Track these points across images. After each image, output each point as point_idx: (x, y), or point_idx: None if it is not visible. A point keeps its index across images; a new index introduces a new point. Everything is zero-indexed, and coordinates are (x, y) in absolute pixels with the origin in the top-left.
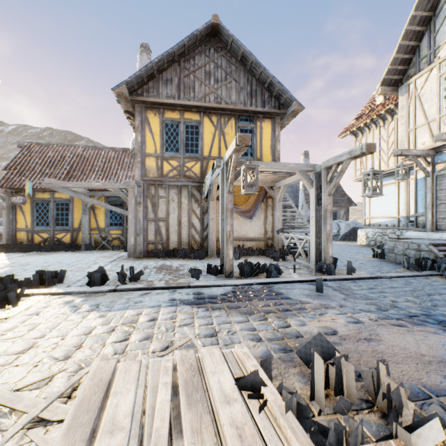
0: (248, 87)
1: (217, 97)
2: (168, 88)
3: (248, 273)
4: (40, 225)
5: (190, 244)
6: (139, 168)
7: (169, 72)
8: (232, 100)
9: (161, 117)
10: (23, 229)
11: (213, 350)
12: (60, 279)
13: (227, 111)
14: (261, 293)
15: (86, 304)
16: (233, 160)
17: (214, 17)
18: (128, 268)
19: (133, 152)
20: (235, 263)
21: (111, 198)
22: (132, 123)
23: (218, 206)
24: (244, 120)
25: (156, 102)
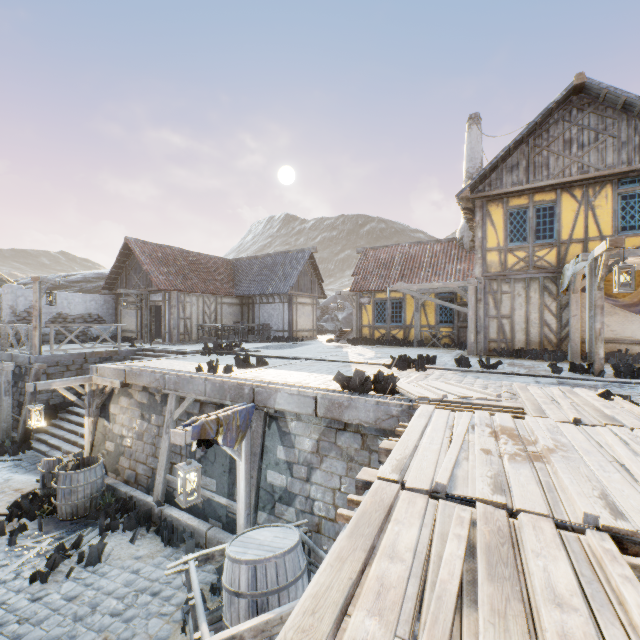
0: (635, 138)
1: (582, 166)
2: (514, 174)
3: (625, 374)
4: (379, 322)
5: (541, 344)
6: (479, 264)
7: (515, 156)
8: (606, 164)
9: (504, 207)
10: (366, 326)
11: (581, 389)
12: (433, 362)
13: (598, 179)
14: (638, 389)
15: (468, 375)
16: (603, 259)
17: (577, 78)
18: (477, 362)
19: (460, 242)
20: (609, 369)
21: (440, 294)
22: (467, 216)
23: (583, 299)
24: (629, 183)
25: (499, 194)
